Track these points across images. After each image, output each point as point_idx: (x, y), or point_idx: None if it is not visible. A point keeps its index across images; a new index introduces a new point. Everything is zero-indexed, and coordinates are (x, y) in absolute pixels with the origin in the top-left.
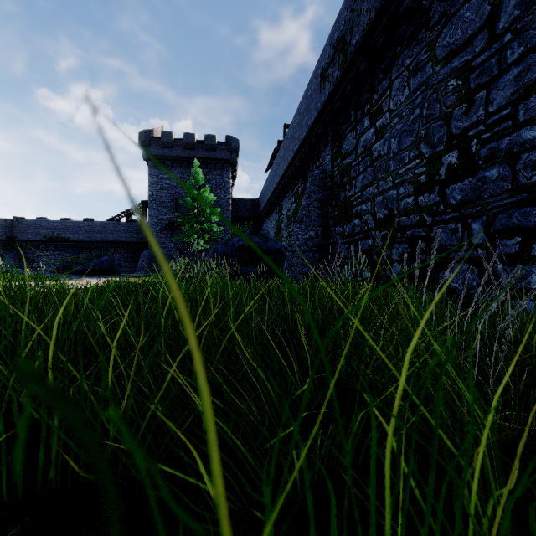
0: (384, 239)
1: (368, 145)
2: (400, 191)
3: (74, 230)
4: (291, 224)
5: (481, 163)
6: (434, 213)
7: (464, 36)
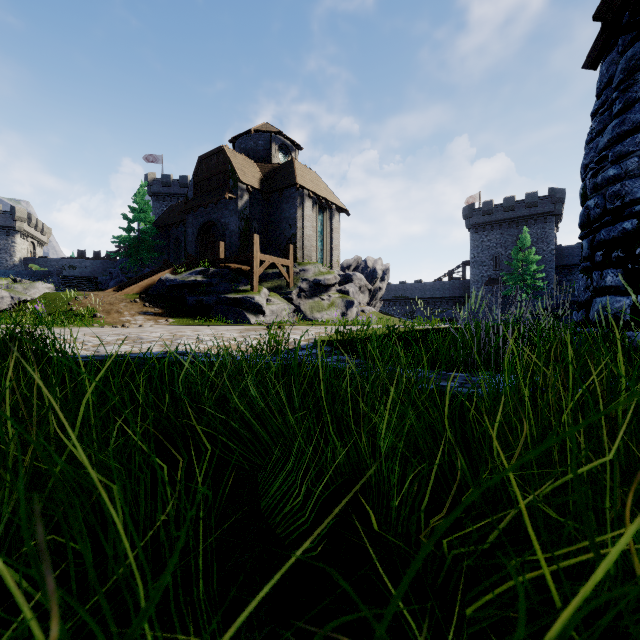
0: None
1: None
2: None
3: (411, 290)
4: None
5: None
6: None
7: None
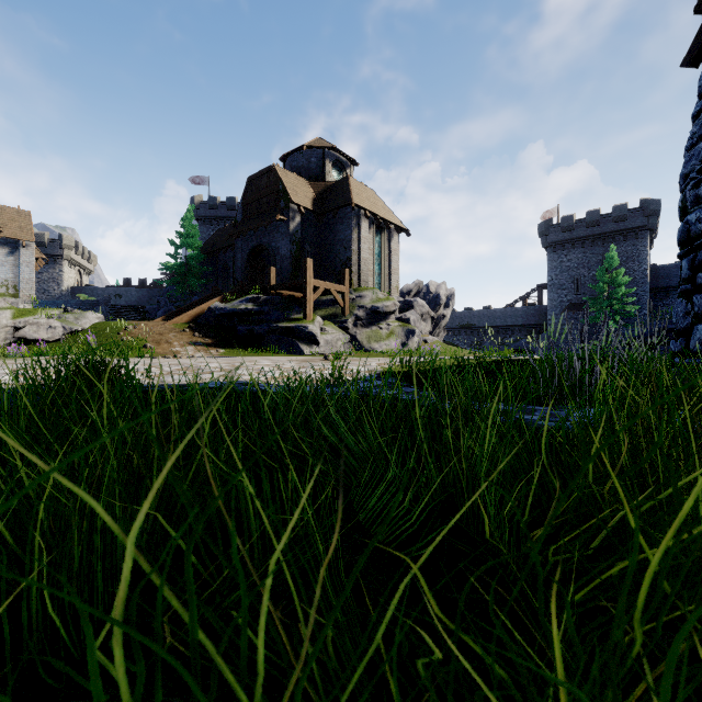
0: None
1: None
2: None
3: (479, 318)
4: None
5: None
6: None
7: None
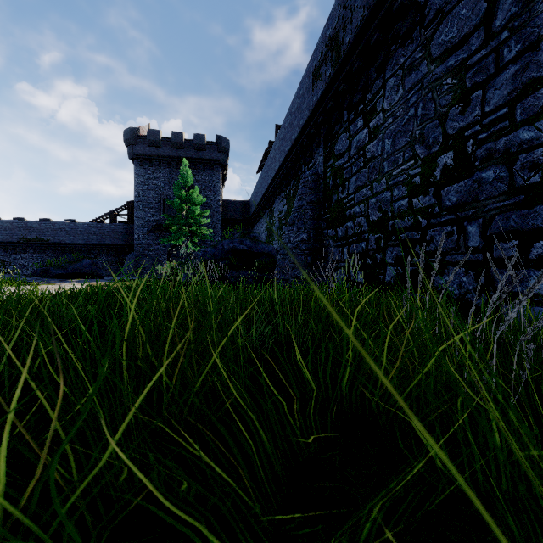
0: (378, 242)
1: (361, 146)
2: (394, 193)
3: (54, 232)
4: (283, 227)
5: (477, 164)
6: (429, 216)
7: (460, 34)
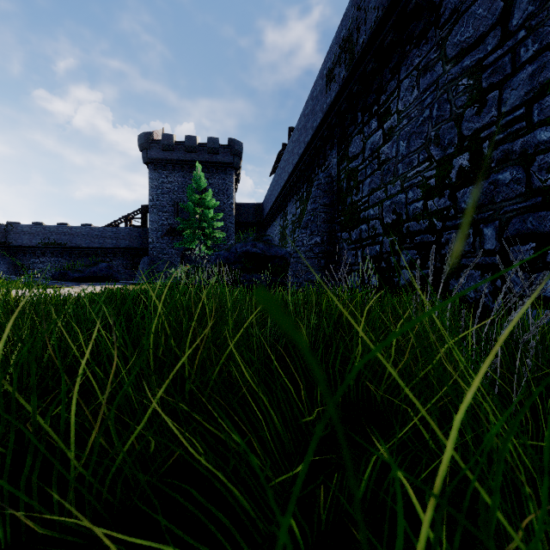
0: (393, 245)
1: (375, 147)
2: (409, 195)
3: (71, 236)
4: (296, 230)
5: (493, 166)
6: (444, 218)
7: (476, 34)
